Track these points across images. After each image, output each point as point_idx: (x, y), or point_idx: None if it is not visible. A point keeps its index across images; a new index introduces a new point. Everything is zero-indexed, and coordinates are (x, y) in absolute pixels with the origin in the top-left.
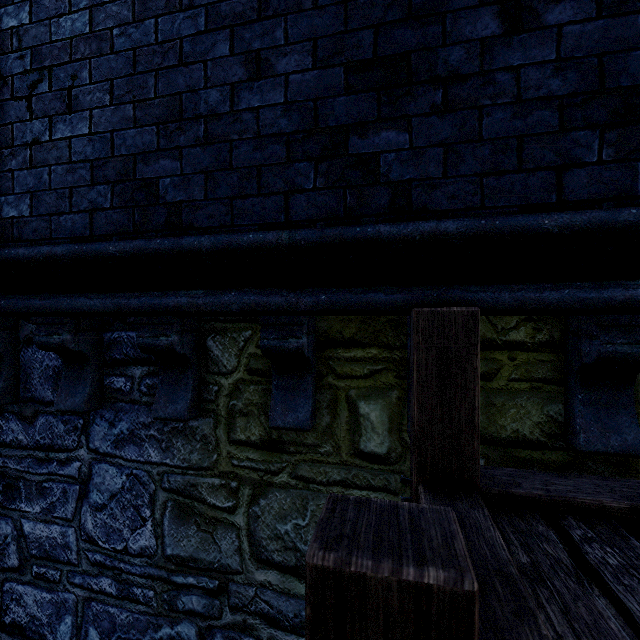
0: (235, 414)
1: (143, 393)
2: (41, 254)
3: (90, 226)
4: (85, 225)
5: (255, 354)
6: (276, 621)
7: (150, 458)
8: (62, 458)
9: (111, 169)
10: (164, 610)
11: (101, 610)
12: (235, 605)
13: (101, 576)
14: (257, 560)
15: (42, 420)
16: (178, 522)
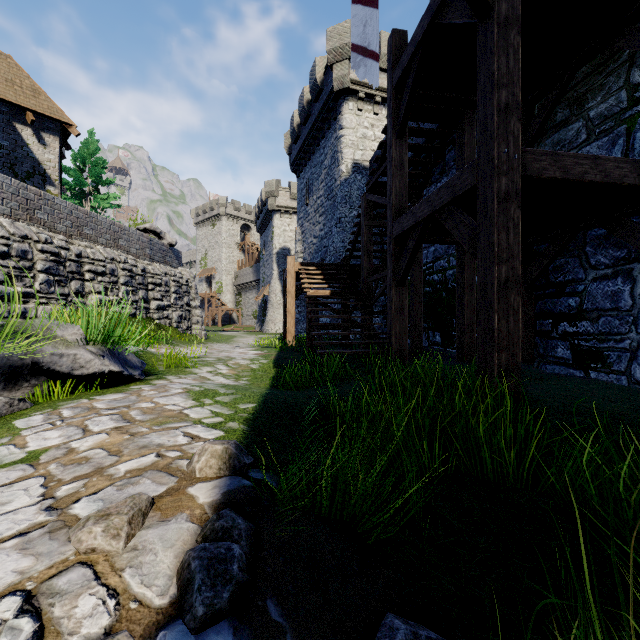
0: None
1: None
2: None
3: None
4: None
5: None
6: None
7: None
8: None
9: None
10: None
11: None
12: None
13: None
14: None
15: (450, 173)
16: None
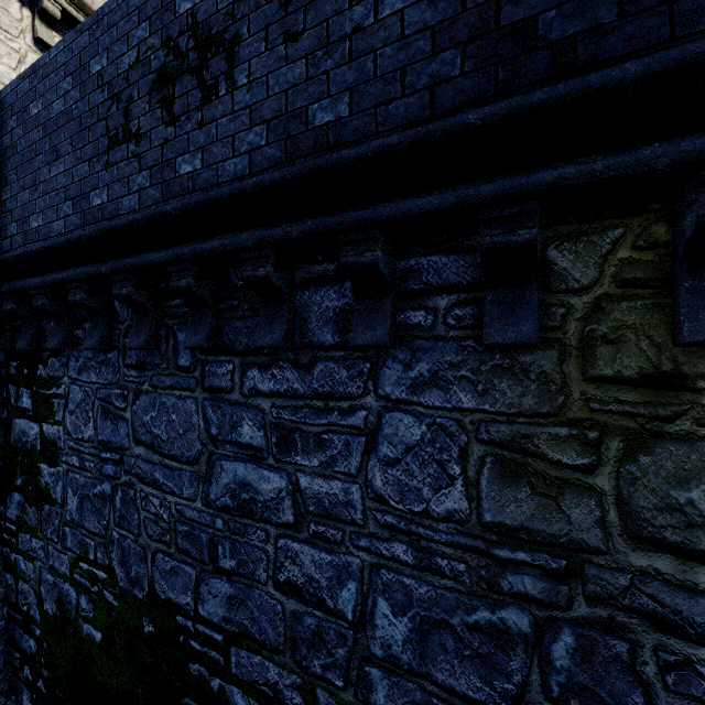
0: (594, 342)
1: (450, 327)
2: (371, 149)
3: (430, 105)
4: (423, 106)
5: (630, 259)
6: (669, 625)
7: (460, 404)
8: (344, 407)
9: (461, 27)
10: (480, 589)
11: (393, 580)
12: (594, 595)
13: (393, 541)
14: (634, 538)
15: (320, 367)
16: (501, 482)
